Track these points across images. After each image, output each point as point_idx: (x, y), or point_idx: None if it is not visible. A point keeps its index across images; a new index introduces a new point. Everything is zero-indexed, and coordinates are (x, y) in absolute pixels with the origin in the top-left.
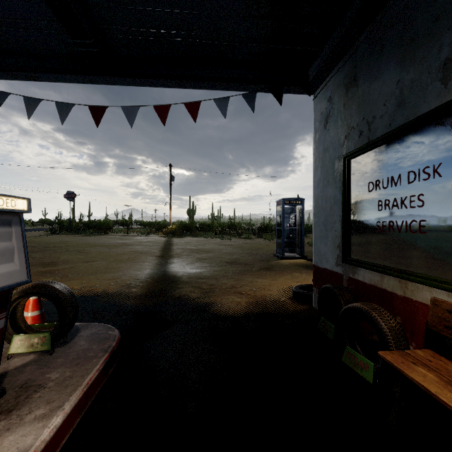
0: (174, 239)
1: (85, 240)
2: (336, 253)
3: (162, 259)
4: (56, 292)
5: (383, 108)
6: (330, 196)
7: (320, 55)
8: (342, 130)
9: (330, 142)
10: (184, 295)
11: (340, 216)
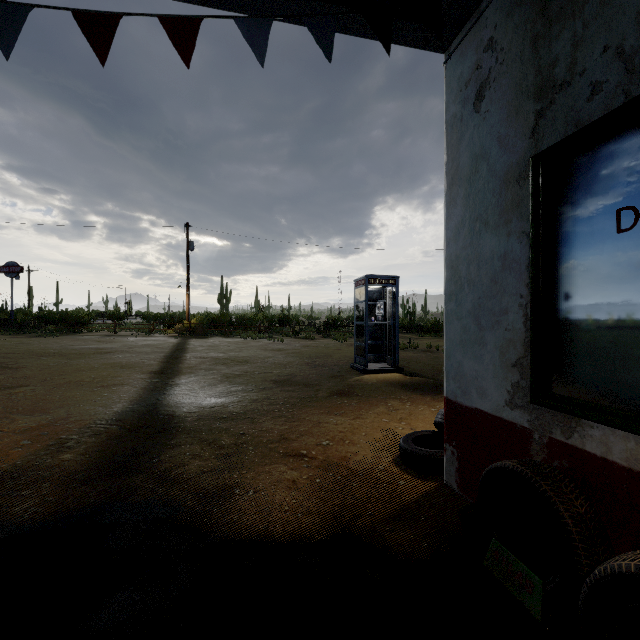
0: (192, 341)
1: (29, 344)
2: (510, 378)
3: (158, 378)
4: None
5: None
6: (492, 254)
7: None
8: (530, 99)
9: (492, 136)
10: (178, 467)
11: (523, 296)
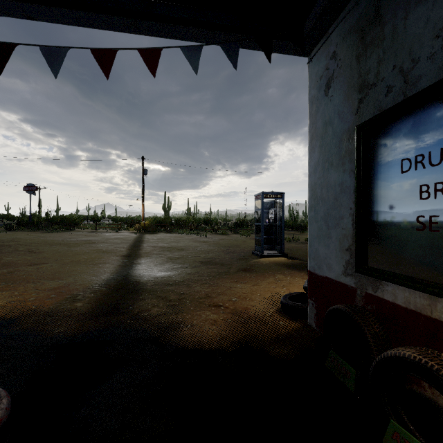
0: (146, 236)
1: (43, 237)
2: (344, 258)
3: (127, 259)
4: None
5: (436, 42)
6: (335, 183)
7: None
8: (355, 91)
9: (335, 111)
10: (144, 311)
11: (351, 209)
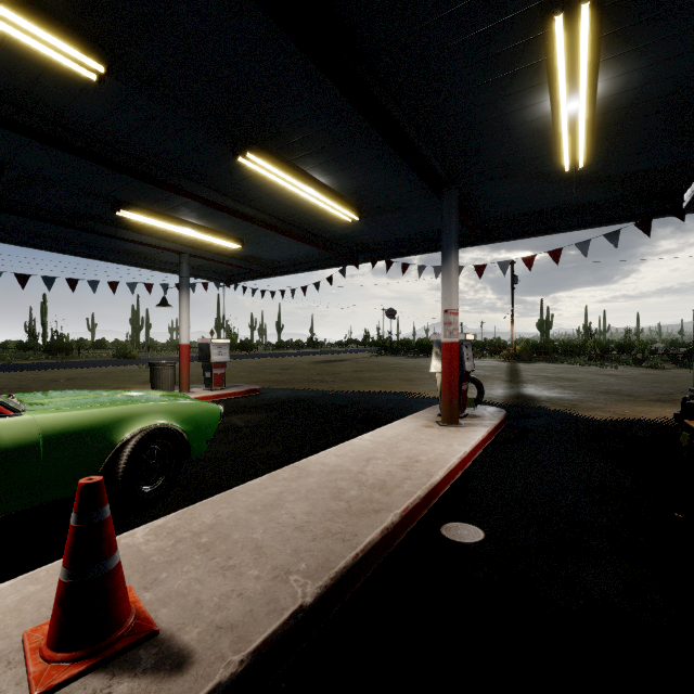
0: (520, 365)
1: (416, 362)
2: None
3: (511, 383)
4: (476, 380)
5: None
6: None
7: (691, 189)
8: None
9: None
10: (545, 408)
11: None
